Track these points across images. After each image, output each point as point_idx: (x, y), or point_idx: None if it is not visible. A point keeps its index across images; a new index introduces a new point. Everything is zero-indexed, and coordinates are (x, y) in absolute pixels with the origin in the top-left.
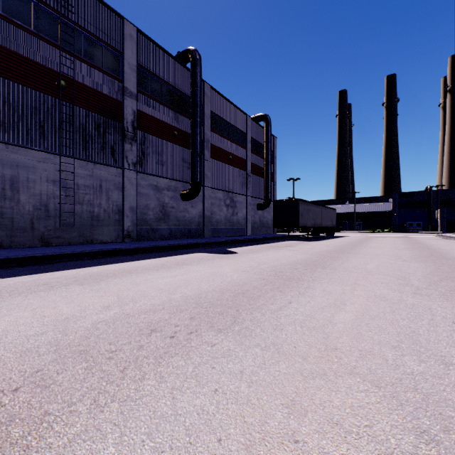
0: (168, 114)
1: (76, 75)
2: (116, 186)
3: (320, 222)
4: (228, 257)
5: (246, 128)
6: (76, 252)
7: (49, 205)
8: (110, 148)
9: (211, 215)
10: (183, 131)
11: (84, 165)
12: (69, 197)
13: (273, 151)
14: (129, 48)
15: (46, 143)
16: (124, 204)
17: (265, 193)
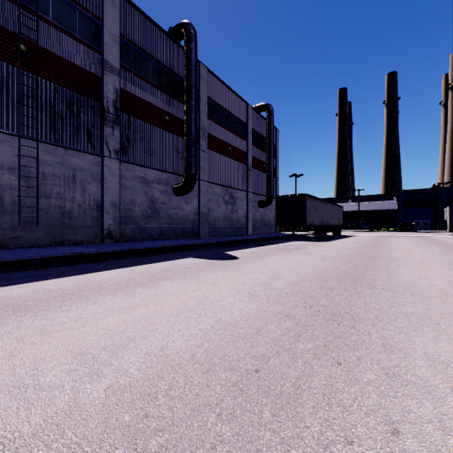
0: (158, 96)
1: (41, 40)
2: (94, 177)
3: (328, 220)
4: (226, 265)
5: (246, 118)
6: (19, 258)
7: (4, 197)
8: (86, 132)
9: (208, 213)
10: (175, 116)
11: (53, 150)
12: (32, 189)
13: (275, 145)
14: (110, 15)
15: (0, 121)
16: (103, 198)
17: (267, 189)
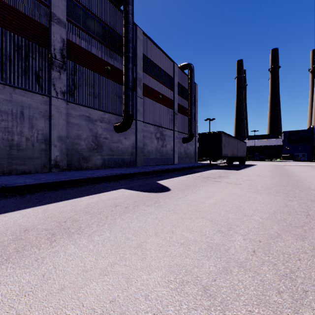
0: (101, 49)
1: None
2: (41, 114)
3: (237, 152)
4: (158, 201)
5: (173, 73)
6: None
7: None
8: (34, 74)
9: (143, 146)
10: (116, 67)
11: (0, 88)
12: None
13: (195, 96)
14: None
15: None
16: (50, 133)
17: (189, 129)
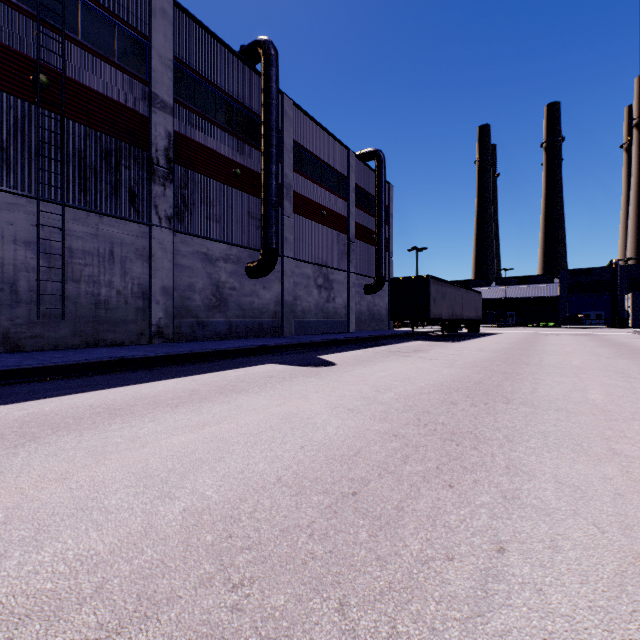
0: (225, 141)
1: (68, 68)
2: (138, 253)
3: (461, 312)
4: (319, 374)
5: (348, 169)
6: (43, 364)
7: (18, 282)
8: (128, 192)
9: (294, 302)
10: (249, 169)
11: (83, 217)
12: (55, 271)
13: (388, 207)
14: (161, 31)
15: (13, 179)
16: (151, 282)
17: (377, 269)
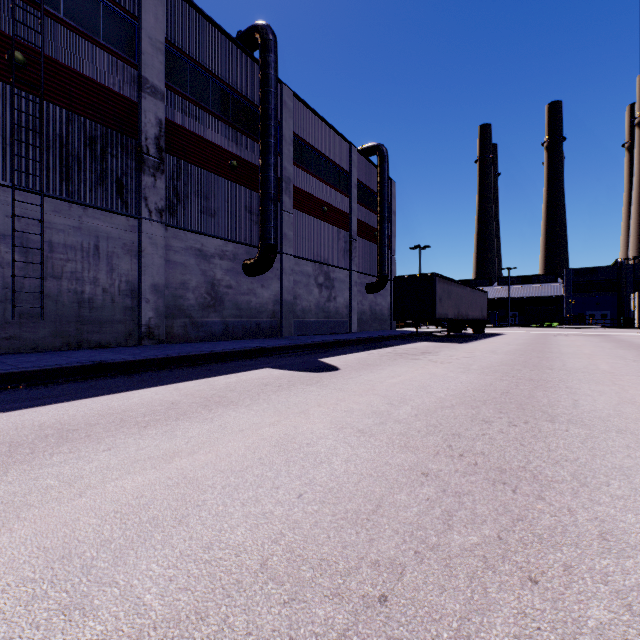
0: (221, 131)
1: (47, 46)
2: (126, 248)
3: (467, 311)
4: (321, 381)
5: (349, 164)
6: (5, 371)
7: None
8: (115, 182)
9: (294, 301)
10: (247, 161)
11: (65, 208)
12: (33, 266)
13: (390, 203)
14: (151, 11)
15: None
16: (140, 280)
17: (379, 267)
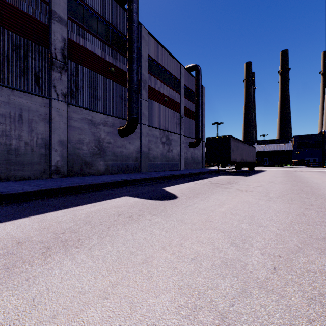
0: (104, 49)
1: None
2: (41, 117)
3: (246, 158)
4: (165, 210)
5: (180, 75)
6: None
7: None
8: (34, 75)
9: (148, 151)
10: (120, 69)
11: None
12: None
13: (202, 98)
14: None
15: None
16: (51, 137)
17: (196, 133)
